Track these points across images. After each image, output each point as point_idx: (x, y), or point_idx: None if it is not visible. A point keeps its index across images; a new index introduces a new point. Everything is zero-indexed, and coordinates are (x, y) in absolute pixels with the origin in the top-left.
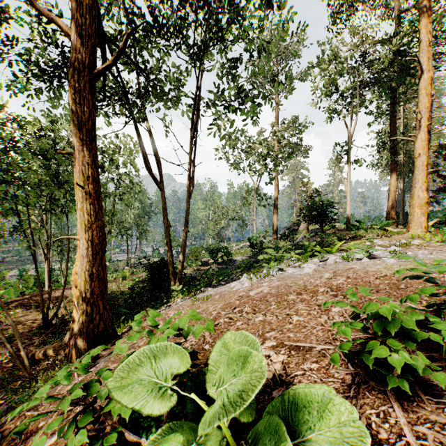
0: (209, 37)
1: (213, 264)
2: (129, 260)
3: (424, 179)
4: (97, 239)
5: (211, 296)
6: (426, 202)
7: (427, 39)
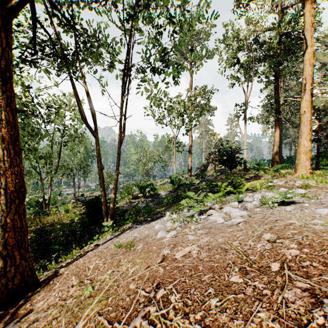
0: (136, 3)
1: (142, 197)
2: (76, 194)
3: (308, 131)
4: (13, 186)
5: (135, 242)
6: (310, 149)
7: (310, 21)
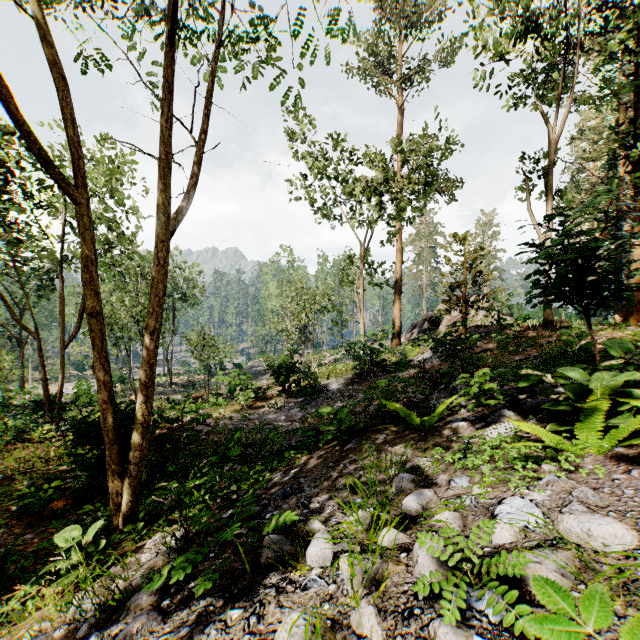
0: None
1: (281, 395)
2: (156, 380)
3: None
4: None
5: None
6: None
7: None
